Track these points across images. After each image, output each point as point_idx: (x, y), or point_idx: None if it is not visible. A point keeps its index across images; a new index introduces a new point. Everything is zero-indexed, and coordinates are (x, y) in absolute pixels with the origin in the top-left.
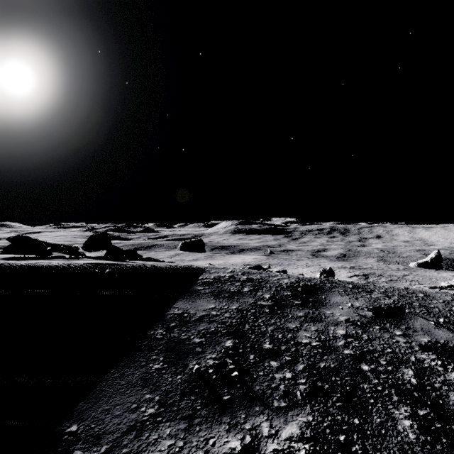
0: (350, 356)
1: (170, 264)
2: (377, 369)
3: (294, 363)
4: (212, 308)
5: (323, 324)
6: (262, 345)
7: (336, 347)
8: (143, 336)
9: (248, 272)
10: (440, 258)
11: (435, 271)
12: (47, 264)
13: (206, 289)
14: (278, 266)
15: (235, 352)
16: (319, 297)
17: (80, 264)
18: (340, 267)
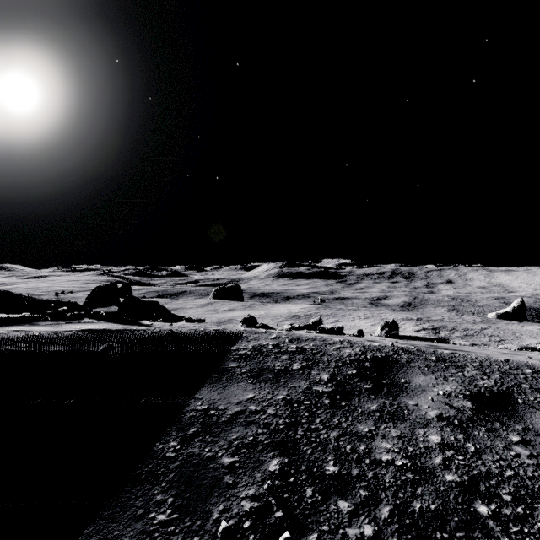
0: (456, 486)
1: (195, 329)
2: (501, 514)
3: (374, 504)
4: (250, 400)
5: (408, 425)
6: (323, 468)
7: (433, 469)
8: (147, 454)
9: (298, 337)
10: (524, 308)
11: (518, 323)
12: (24, 335)
13: (242, 367)
14: (330, 317)
15: (283, 484)
16: (395, 377)
17: (71, 333)
18: (405, 319)
